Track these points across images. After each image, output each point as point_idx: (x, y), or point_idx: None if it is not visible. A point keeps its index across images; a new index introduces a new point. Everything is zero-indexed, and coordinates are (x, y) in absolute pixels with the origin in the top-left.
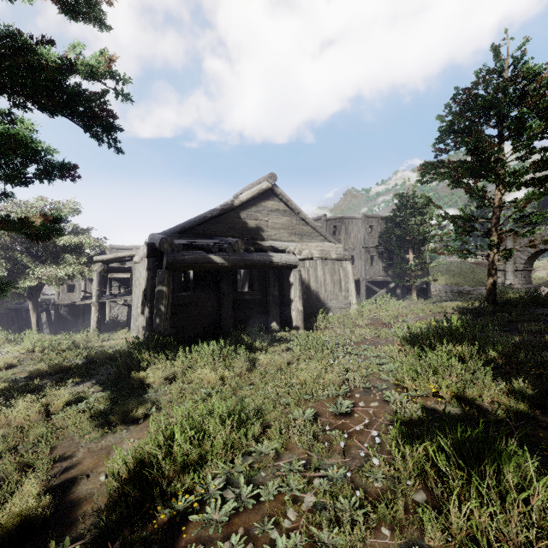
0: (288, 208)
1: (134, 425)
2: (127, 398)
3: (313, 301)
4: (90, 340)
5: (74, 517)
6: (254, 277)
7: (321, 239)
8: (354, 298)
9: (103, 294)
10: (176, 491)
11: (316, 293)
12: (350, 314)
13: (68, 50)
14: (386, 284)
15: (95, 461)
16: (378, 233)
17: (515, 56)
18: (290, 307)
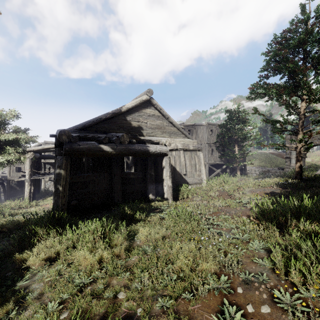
0: (161, 114)
1: None
2: None
3: (178, 178)
4: (21, 206)
5: None
6: (137, 162)
7: (183, 136)
8: (204, 176)
9: (36, 173)
10: None
11: (180, 173)
12: (203, 187)
13: None
14: (220, 166)
15: None
16: (216, 134)
17: (318, 9)
18: (162, 183)
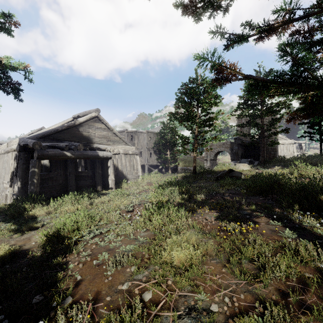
0: (107, 127)
1: (36, 230)
2: (26, 223)
3: (120, 175)
4: None
5: (30, 251)
6: (87, 163)
7: (124, 144)
8: (140, 173)
9: None
10: (71, 237)
11: (121, 171)
12: (138, 181)
13: (2, 58)
14: (158, 167)
15: (23, 242)
16: (154, 140)
17: (201, 76)
18: (108, 179)
